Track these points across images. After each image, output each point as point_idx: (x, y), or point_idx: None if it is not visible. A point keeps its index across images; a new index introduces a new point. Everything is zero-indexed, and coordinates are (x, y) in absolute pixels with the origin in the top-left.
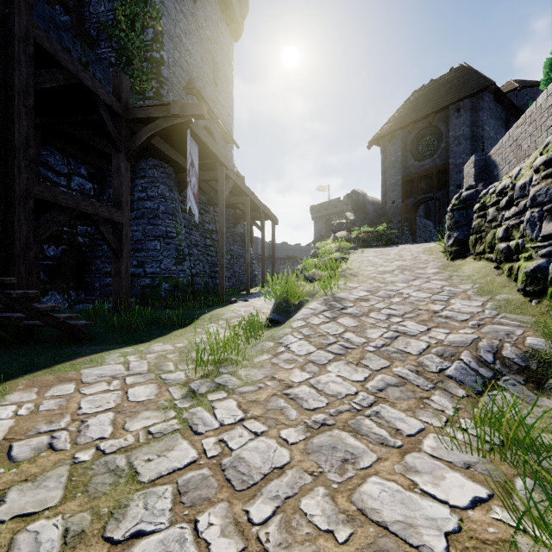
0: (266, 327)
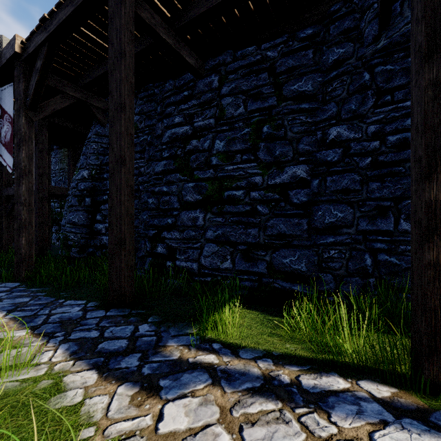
0: None
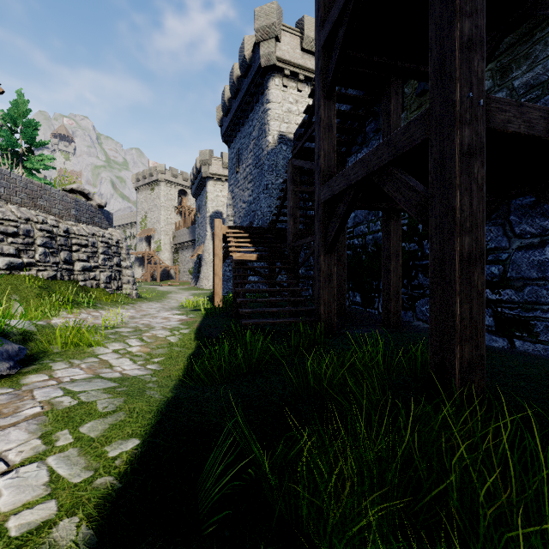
0: (36, 359)
